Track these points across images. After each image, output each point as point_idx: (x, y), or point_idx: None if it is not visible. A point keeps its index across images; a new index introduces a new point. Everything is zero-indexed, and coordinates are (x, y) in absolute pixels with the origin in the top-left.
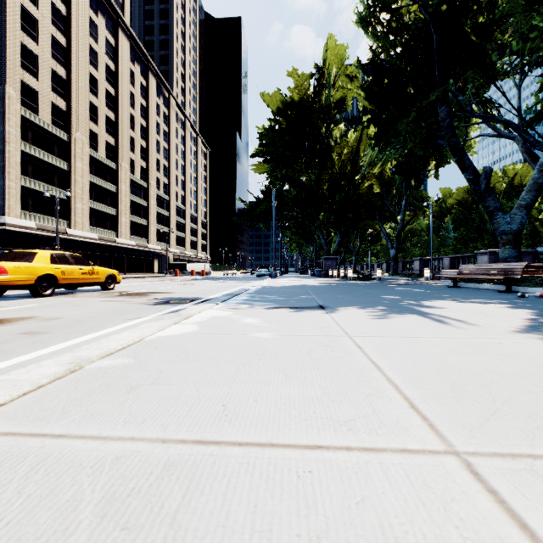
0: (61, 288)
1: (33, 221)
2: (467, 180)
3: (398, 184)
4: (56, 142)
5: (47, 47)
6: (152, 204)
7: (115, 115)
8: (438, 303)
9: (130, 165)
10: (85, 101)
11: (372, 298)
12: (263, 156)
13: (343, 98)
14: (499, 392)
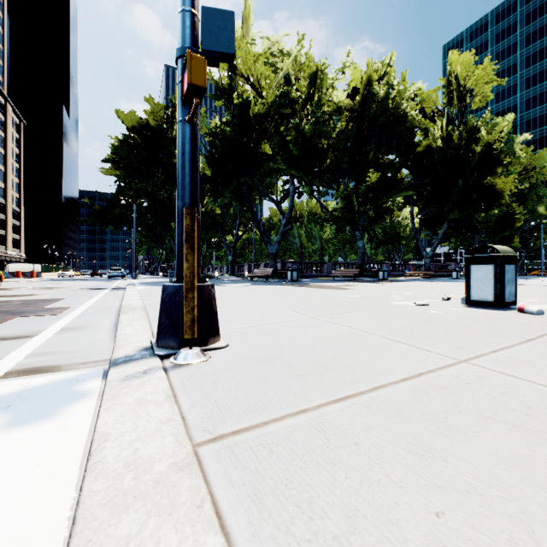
0: None
1: None
2: (256, 226)
3: (234, 206)
4: None
5: None
6: None
7: None
8: (230, 284)
9: None
10: None
11: None
12: (116, 164)
13: None
14: (217, 289)
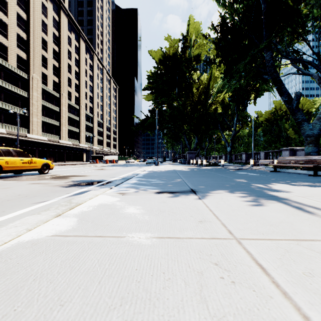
0: (5, 173)
1: (4, 128)
2: (283, 101)
3: (232, 108)
4: (20, 79)
5: (13, 19)
6: (82, 119)
7: (59, 64)
8: (279, 186)
9: (68, 95)
10: (39, 54)
11: (227, 181)
12: (150, 90)
13: (199, 54)
14: None
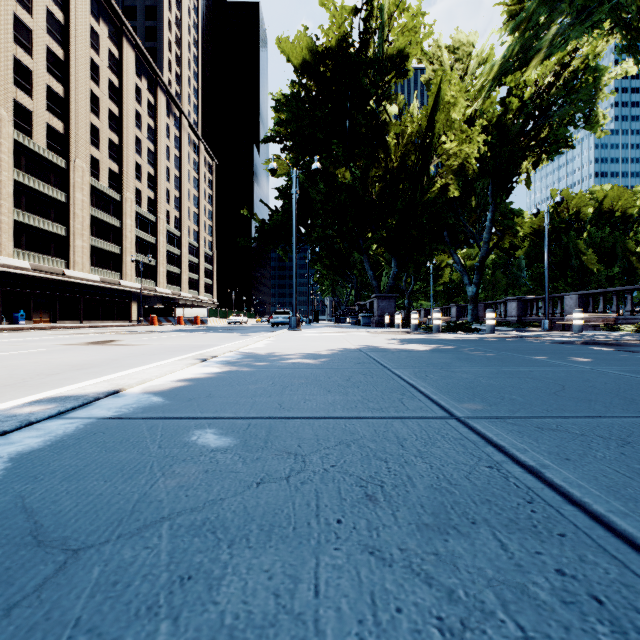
0: None
1: None
2: None
3: (479, 190)
4: None
5: None
6: (128, 224)
7: (65, 89)
8: None
9: (91, 166)
10: (5, 55)
11: None
12: (280, 141)
13: (404, 49)
14: None
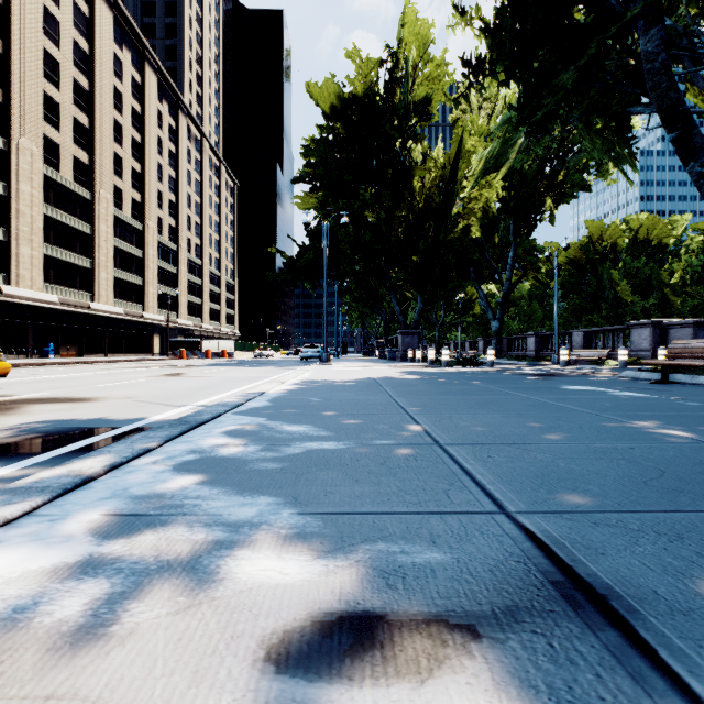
0: None
1: None
2: (694, 176)
3: (502, 229)
4: None
5: None
6: (150, 254)
7: (90, 120)
8: None
9: (114, 196)
10: (36, 91)
11: (616, 436)
12: (310, 181)
13: (427, 98)
14: None
